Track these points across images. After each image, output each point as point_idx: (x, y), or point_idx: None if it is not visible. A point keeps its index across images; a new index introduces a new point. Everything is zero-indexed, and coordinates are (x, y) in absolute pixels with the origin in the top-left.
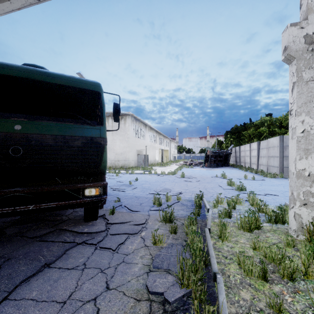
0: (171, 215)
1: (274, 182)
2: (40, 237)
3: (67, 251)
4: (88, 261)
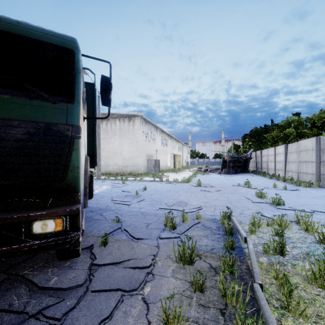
0: (192, 251)
1: (313, 193)
2: None
3: None
4: None
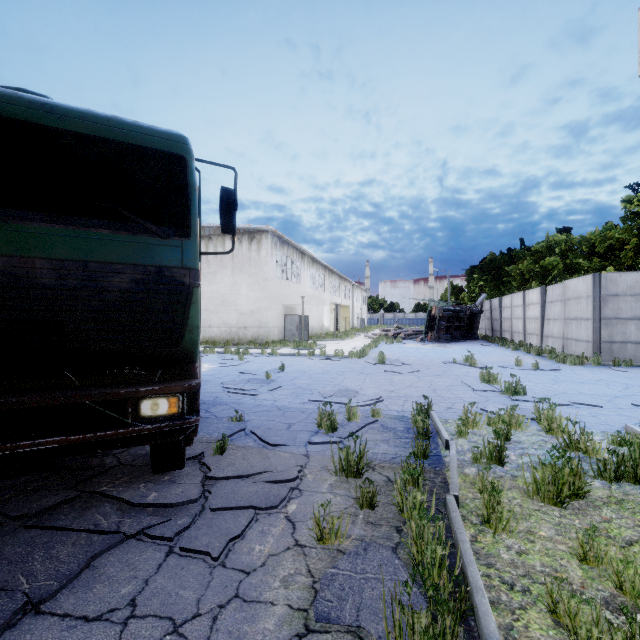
0: (360, 458)
1: (584, 374)
2: (40, 516)
3: (95, 561)
4: (144, 592)
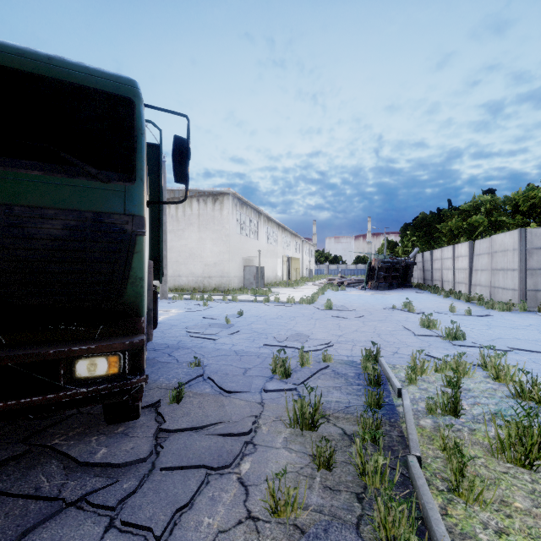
0: (315, 410)
1: (514, 320)
2: None
3: (26, 537)
4: None
